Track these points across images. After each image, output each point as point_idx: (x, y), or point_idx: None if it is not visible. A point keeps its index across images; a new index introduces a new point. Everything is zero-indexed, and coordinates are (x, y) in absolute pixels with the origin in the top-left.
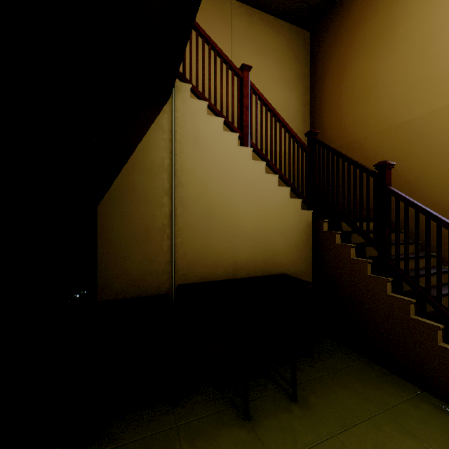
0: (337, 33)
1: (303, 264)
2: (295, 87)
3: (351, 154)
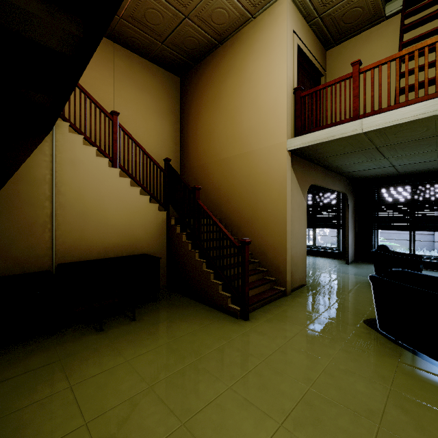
0: (195, 87)
1: (159, 247)
2: (168, 117)
3: (202, 173)
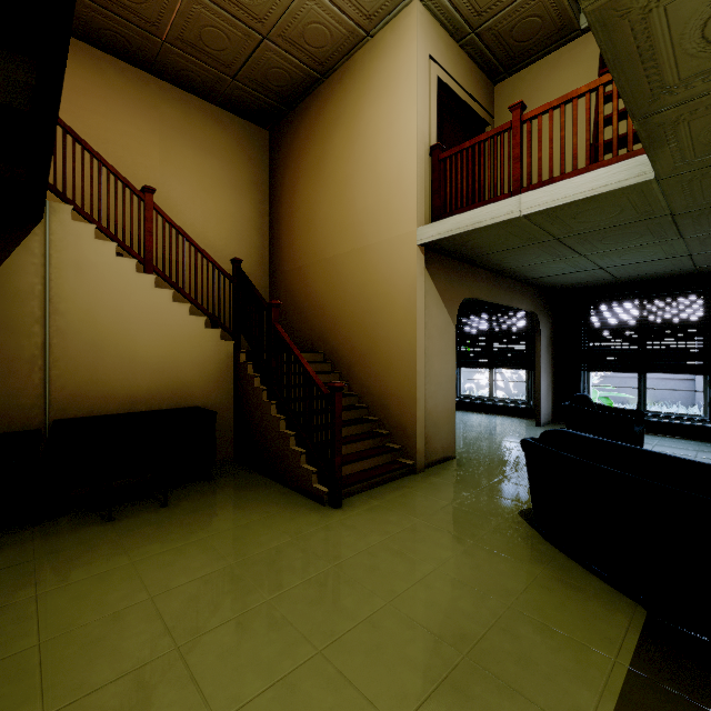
0: (290, 146)
1: (223, 397)
2: (249, 194)
3: (299, 281)
